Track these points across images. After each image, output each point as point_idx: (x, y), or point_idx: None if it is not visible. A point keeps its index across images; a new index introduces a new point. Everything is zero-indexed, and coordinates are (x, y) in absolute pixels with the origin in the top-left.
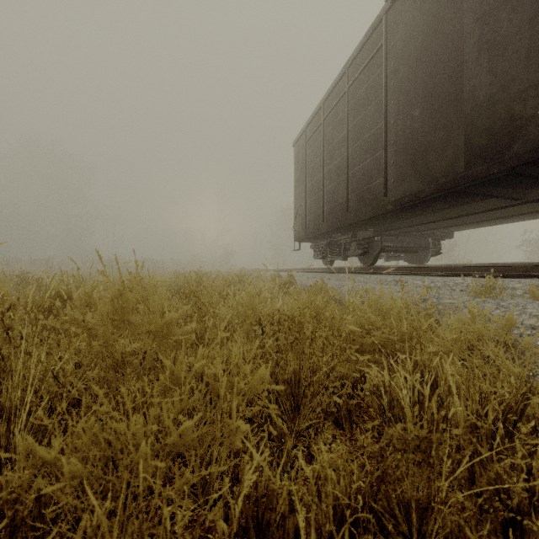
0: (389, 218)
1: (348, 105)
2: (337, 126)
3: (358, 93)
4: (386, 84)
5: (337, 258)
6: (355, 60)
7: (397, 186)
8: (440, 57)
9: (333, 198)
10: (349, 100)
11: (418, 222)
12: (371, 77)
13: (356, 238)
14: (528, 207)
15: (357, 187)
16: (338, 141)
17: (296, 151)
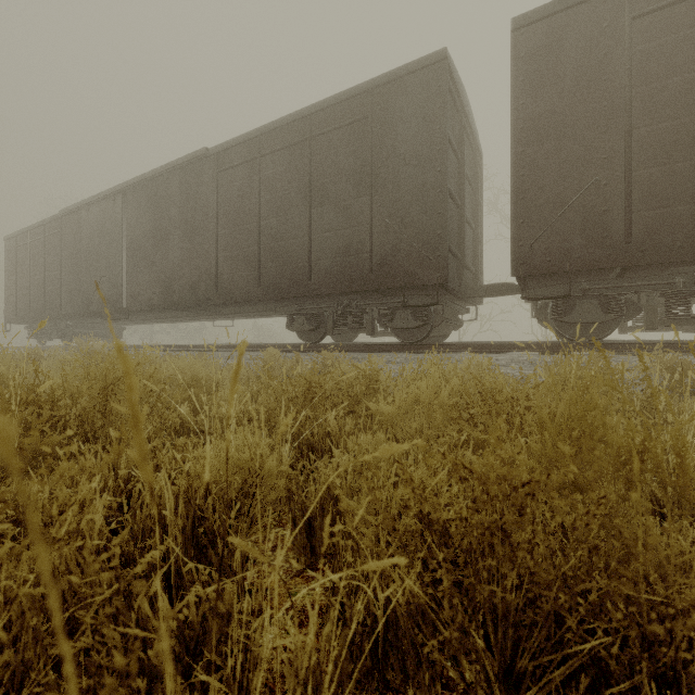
0: (74, 318)
1: (45, 247)
2: (39, 254)
3: (50, 244)
4: (61, 253)
5: (46, 339)
6: (49, 224)
7: (66, 307)
8: (78, 260)
9: (37, 300)
10: (46, 244)
11: (92, 322)
12: (56, 242)
13: (57, 327)
14: (135, 321)
15: (50, 299)
16: (40, 264)
17: (8, 246)
